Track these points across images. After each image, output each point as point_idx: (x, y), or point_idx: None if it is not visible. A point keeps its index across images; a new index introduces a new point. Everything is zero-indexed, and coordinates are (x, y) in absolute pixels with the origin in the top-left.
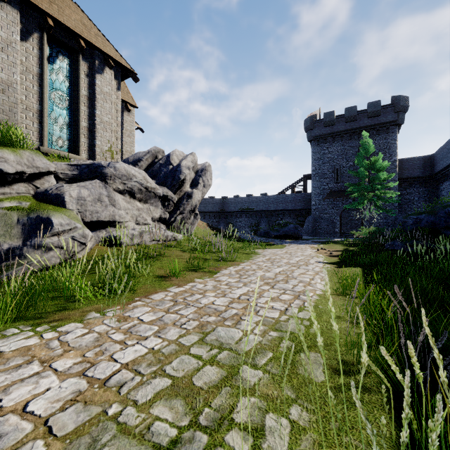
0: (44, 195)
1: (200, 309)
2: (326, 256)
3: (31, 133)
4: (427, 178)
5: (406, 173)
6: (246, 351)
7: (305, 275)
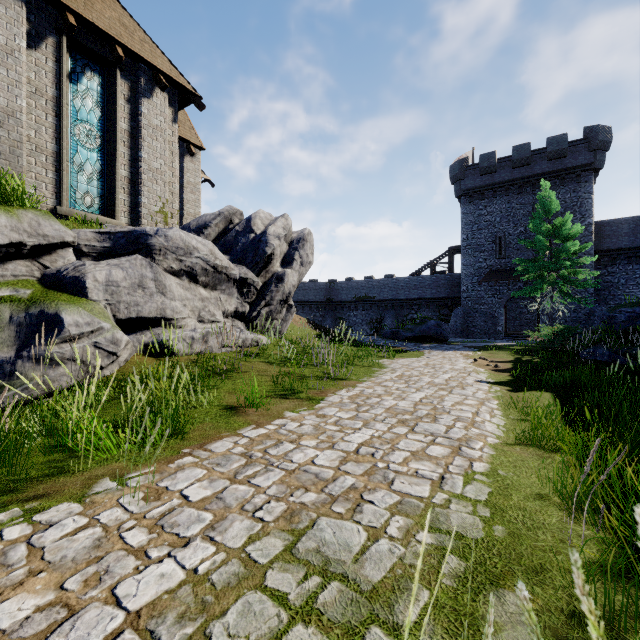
0: (55, 279)
1: (291, 474)
2: (490, 372)
3: (44, 186)
4: (639, 251)
5: (606, 242)
6: (375, 583)
7: (463, 406)
